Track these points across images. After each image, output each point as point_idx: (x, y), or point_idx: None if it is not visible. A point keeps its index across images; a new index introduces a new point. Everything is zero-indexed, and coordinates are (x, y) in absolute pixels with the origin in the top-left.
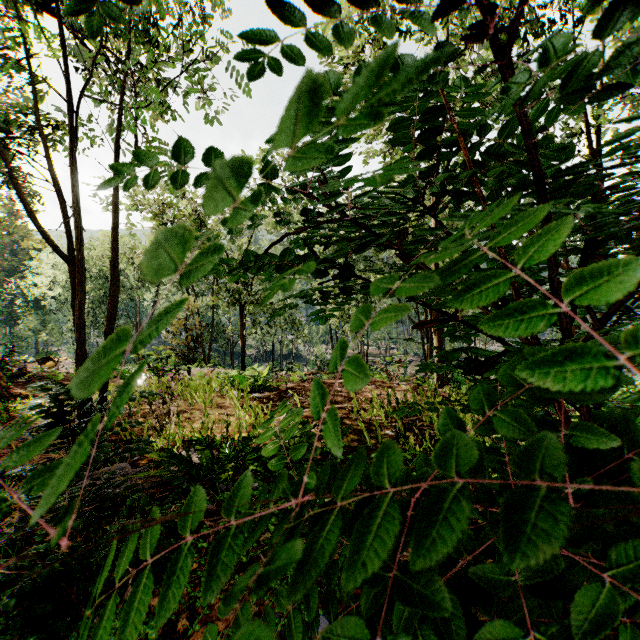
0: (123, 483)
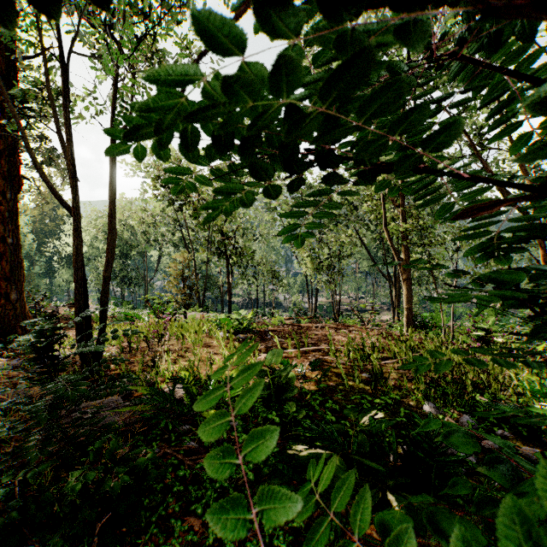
0: (102, 420)
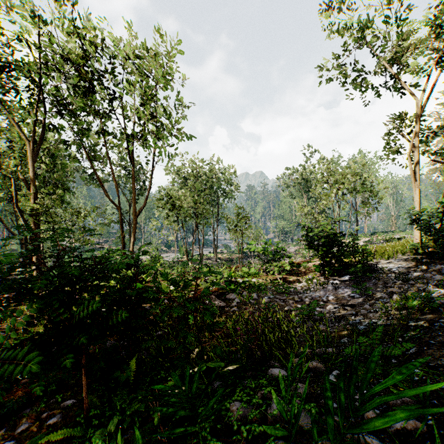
0: None
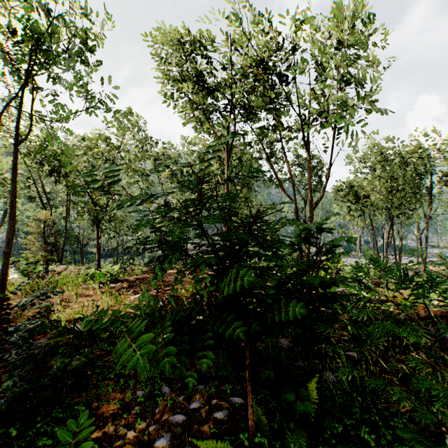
0: (47, 345)
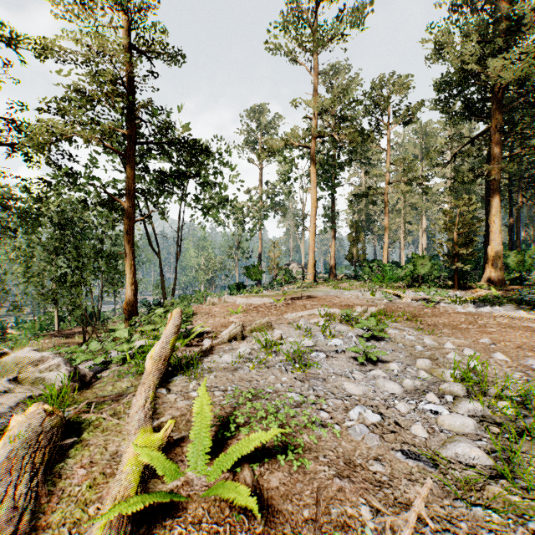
0: None
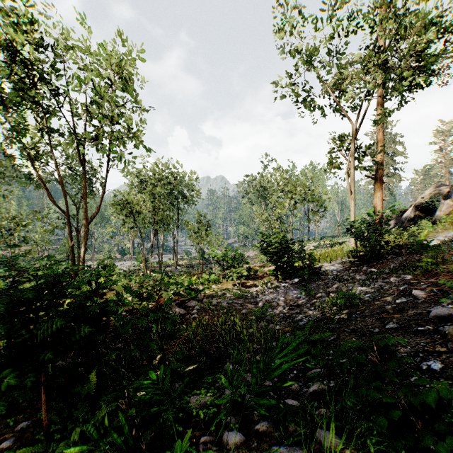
0: None
